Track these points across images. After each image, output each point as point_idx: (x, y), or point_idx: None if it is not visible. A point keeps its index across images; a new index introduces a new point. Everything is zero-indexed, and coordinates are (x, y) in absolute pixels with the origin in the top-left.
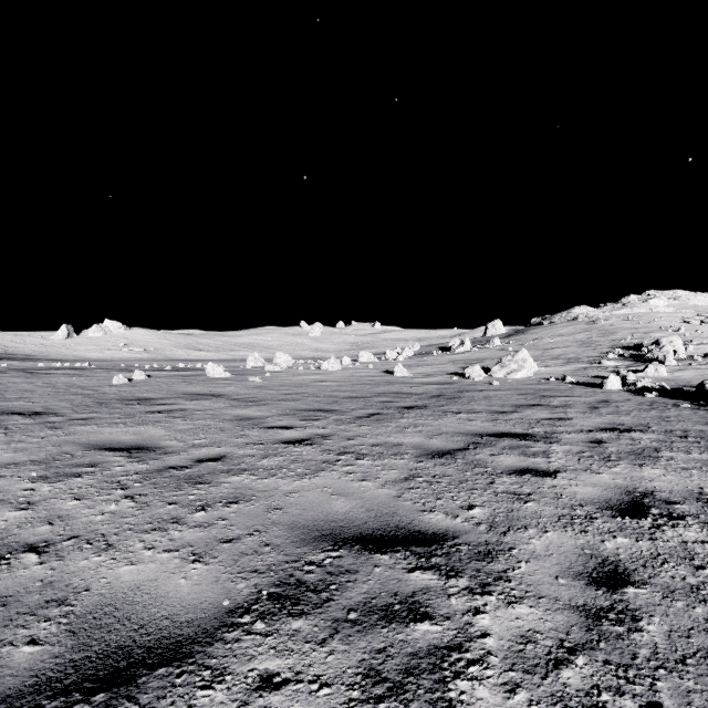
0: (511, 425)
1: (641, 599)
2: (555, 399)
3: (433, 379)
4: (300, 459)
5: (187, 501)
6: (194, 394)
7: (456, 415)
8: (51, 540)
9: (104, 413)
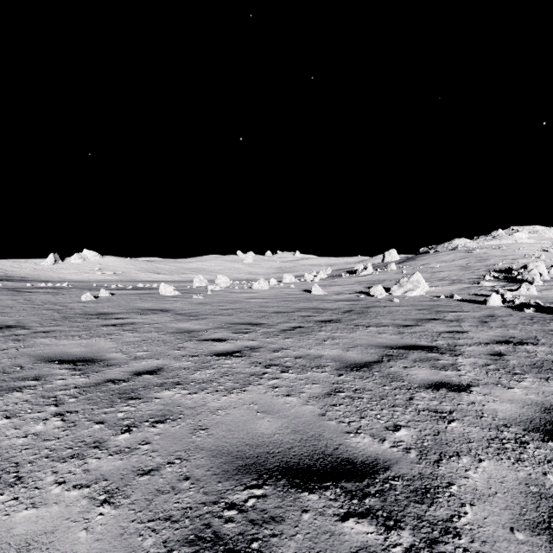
0: (416, 338)
1: None
2: (449, 314)
3: (343, 297)
4: (229, 372)
5: (115, 420)
6: (146, 309)
7: (367, 328)
8: None
9: (66, 326)
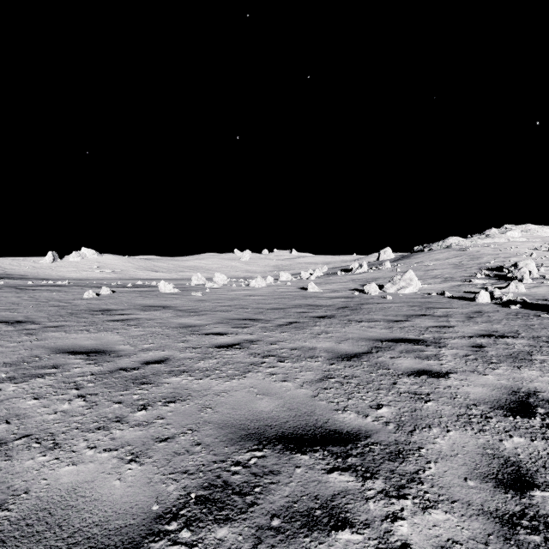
0: (405, 332)
1: (548, 503)
2: (438, 310)
3: (338, 294)
4: (231, 361)
5: (131, 400)
6: (147, 306)
7: (359, 323)
8: (4, 439)
9: (73, 321)
